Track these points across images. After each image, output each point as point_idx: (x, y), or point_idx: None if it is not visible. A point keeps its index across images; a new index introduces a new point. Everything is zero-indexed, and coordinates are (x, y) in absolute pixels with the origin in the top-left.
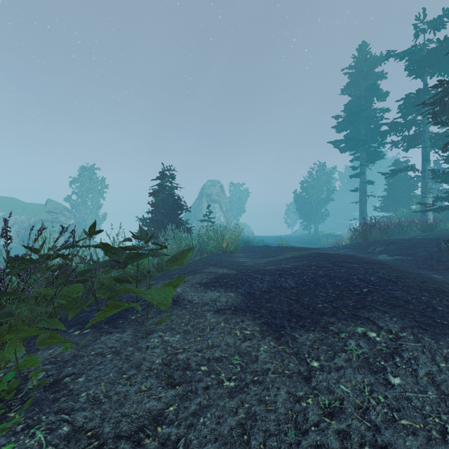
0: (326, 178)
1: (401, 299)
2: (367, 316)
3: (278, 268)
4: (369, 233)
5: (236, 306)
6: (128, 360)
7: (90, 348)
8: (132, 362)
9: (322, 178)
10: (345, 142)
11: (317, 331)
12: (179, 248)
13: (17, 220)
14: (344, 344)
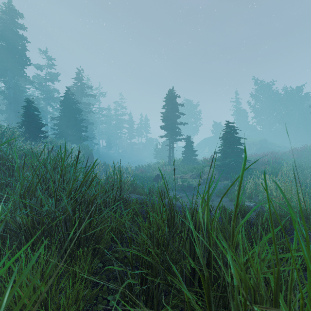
0: None
1: None
2: None
3: None
4: None
5: None
6: None
7: None
8: None
9: None
10: None
11: None
12: None
13: None
14: None
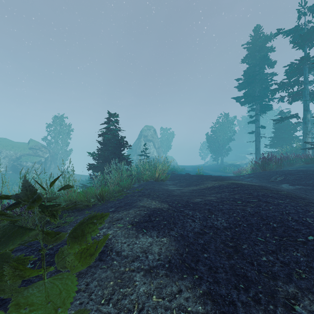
0: (229, 124)
1: None
2: None
3: (206, 201)
4: (267, 165)
5: (170, 260)
6: None
7: None
8: None
9: (226, 124)
10: (245, 97)
11: None
12: (121, 178)
13: (8, 154)
14: None
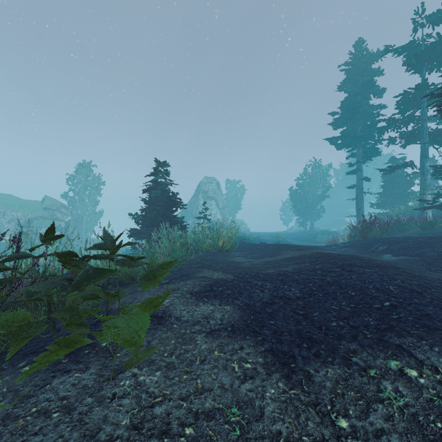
0: (322, 175)
1: (436, 318)
2: (398, 343)
3: (280, 272)
4: (368, 230)
5: (233, 324)
6: (81, 424)
7: (32, 400)
8: (87, 426)
9: (317, 175)
10: (342, 138)
11: (337, 364)
12: (173, 247)
13: (14, 217)
14: (377, 387)
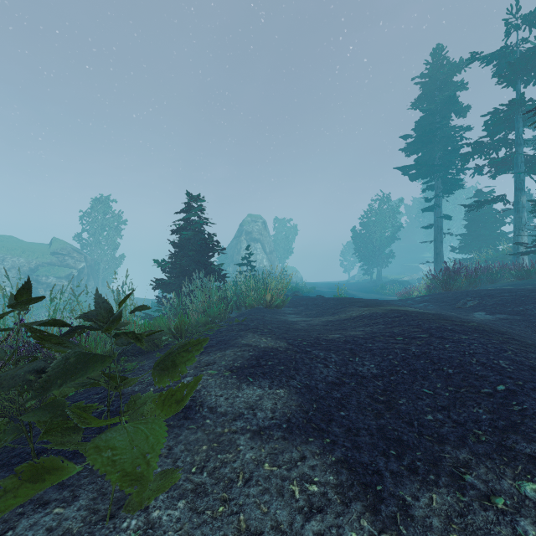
0: (391, 212)
1: None
2: (529, 452)
3: (347, 338)
4: (452, 281)
5: (289, 418)
6: None
7: None
8: None
9: (386, 212)
10: (417, 167)
11: (444, 486)
12: (209, 302)
13: (15, 263)
14: (513, 531)
